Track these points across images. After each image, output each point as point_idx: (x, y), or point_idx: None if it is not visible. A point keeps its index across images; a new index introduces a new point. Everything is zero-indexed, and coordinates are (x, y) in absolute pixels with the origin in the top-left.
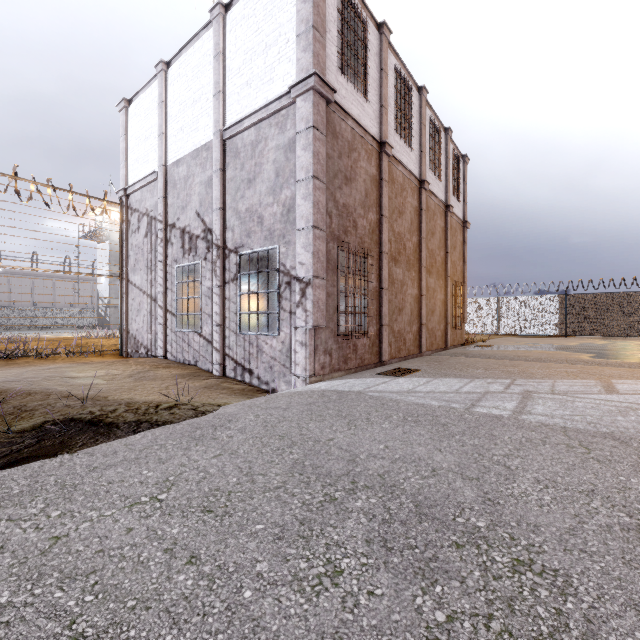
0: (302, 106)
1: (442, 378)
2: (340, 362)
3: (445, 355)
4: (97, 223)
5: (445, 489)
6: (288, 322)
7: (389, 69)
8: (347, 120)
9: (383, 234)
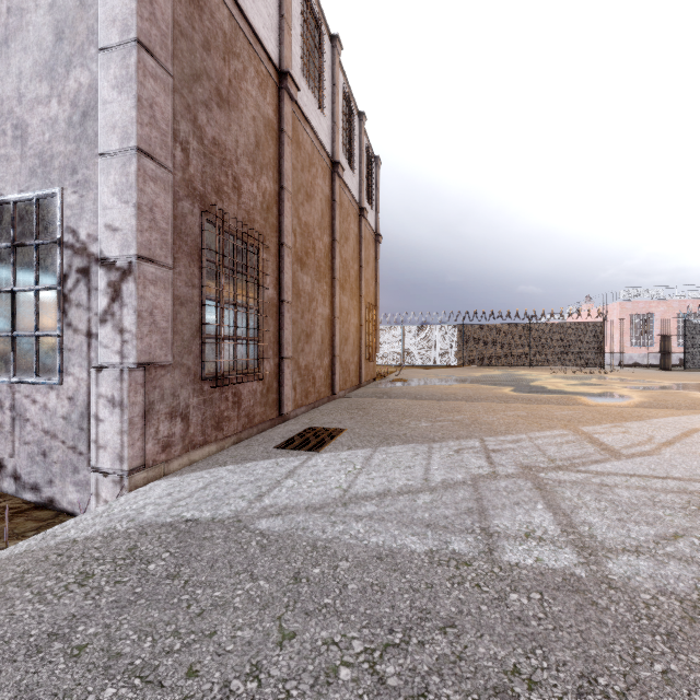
0: None
1: (385, 447)
2: (207, 428)
3: (364, 396)
4: None
5: None
6: (83, 355)
7: None
8: None
9: (284, 217)
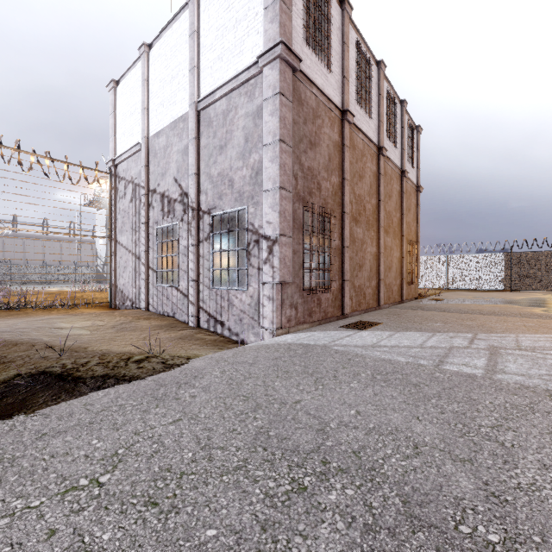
0: (269, 74)
1: (404, 332)
2: (305, 315)
3: (402, 308)
4: (96, 193)
5: (435, 476)
6: (256, 278)
7: (350, 43)
8: (312, 88)
9: (345, 196)
